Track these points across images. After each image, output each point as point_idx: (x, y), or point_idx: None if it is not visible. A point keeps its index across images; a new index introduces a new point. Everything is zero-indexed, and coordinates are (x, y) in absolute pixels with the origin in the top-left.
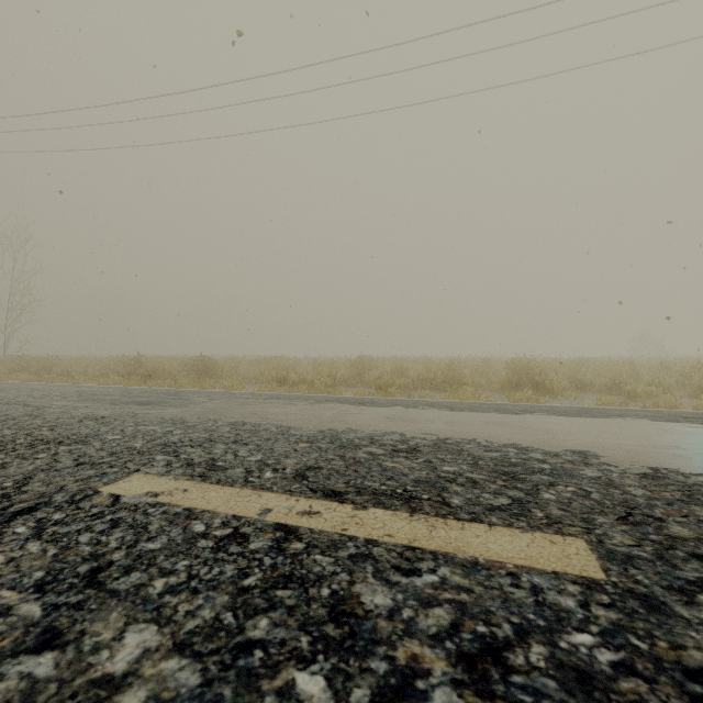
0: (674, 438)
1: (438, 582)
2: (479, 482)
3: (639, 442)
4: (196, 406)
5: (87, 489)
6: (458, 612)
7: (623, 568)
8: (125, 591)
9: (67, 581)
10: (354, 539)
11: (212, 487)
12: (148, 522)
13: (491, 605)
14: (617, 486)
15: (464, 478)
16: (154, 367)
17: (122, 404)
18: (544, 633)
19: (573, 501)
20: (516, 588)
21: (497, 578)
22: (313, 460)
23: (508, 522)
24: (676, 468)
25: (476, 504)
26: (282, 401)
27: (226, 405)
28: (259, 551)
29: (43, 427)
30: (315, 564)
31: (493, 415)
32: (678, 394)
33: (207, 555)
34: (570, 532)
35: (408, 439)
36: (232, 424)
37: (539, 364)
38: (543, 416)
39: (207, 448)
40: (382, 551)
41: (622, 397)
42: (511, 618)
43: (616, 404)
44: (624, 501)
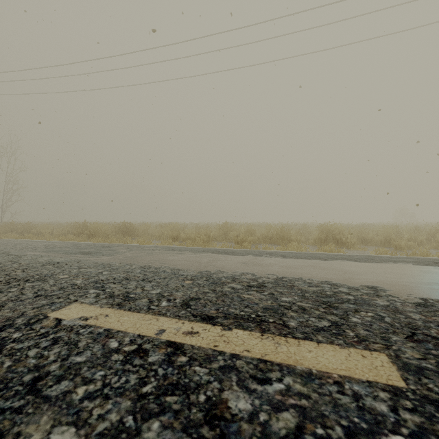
0: (433, 277)
1: (284, 390)
2: (307, 309)
3: (410, 280)
4: (119, 255)
5: (39, 314)
6: (301, 416)
7: (417, 378)
8: (55, 397)
9: (14, 388)
10: (222, 354)
11: (125, 313)
12: (79, 340)
13: (325, 410)
14: (401, 312)
15: (296, 306)
16: (94, 229)
17: (72, 254)
18: (367, 435)
19: (373, 323)
20: (342, 394)
21: (327, 386)
22: (194, 293)
23: (330, 340)
24: (438, 299)
25: (306, 326)
26: (175, 251)
27: (139, 254)
28: (155, 364)
29: (18, 270)
30: (195, 374)
31: (312, 261)
32: (427, 247)
33: (117, 366)
34: (375, 348)
35: (257, 278)
36: (142, 267)
37: (339, 227)
38: (344, 262)
39: (124, 284)
40: (243, 364)
41: (391, 248)
42: (341, 422)
43: (389, 253)
44: (408, 323)
